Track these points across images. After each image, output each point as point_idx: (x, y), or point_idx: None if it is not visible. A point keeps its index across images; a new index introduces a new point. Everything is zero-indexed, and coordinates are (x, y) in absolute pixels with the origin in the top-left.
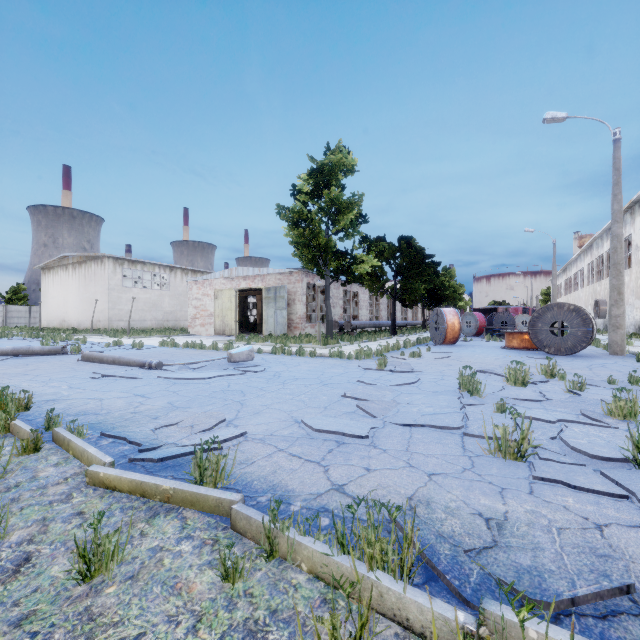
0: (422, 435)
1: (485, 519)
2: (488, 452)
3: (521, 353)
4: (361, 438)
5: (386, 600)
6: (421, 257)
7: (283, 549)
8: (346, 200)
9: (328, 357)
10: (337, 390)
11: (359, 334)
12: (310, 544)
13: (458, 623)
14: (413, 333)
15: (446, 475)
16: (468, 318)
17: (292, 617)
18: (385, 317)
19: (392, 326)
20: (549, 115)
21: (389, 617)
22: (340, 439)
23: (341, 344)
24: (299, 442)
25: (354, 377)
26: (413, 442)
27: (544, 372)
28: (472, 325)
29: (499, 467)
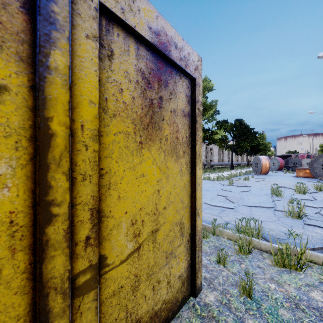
0: (256, 209)
1: (284, 233)
2: (285, 216)
3: (304, 179)
4: (231, 209)
5: (254, 243)
6: (247, 129)
7: (217, 233)
8: (208, 104)
9: (203, 179)
10: (213, 193)
11: (214, 169)
12: (227, 231)
13: (276, 247)
14: (242, 168)
15: (268, 221)
16: (273, 161)
17: (226, 246)
18: (226, 160)
19: (231, 165)
20: (321, 54)
21: (254, 248)
22: (222, 209)
23: (206, 173)
24: (206, 209)
25: (219, 188)
26: (252, 211)
27: (316, 188)
28: (276, 164)
29: (290, 220)
